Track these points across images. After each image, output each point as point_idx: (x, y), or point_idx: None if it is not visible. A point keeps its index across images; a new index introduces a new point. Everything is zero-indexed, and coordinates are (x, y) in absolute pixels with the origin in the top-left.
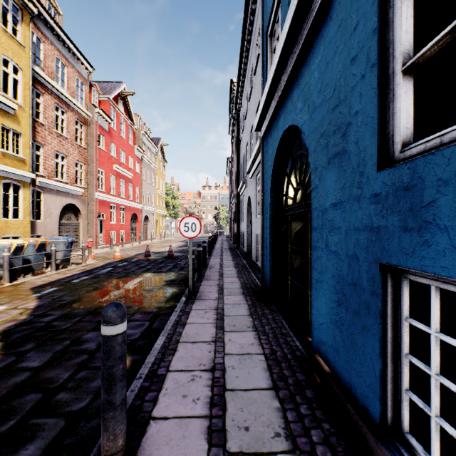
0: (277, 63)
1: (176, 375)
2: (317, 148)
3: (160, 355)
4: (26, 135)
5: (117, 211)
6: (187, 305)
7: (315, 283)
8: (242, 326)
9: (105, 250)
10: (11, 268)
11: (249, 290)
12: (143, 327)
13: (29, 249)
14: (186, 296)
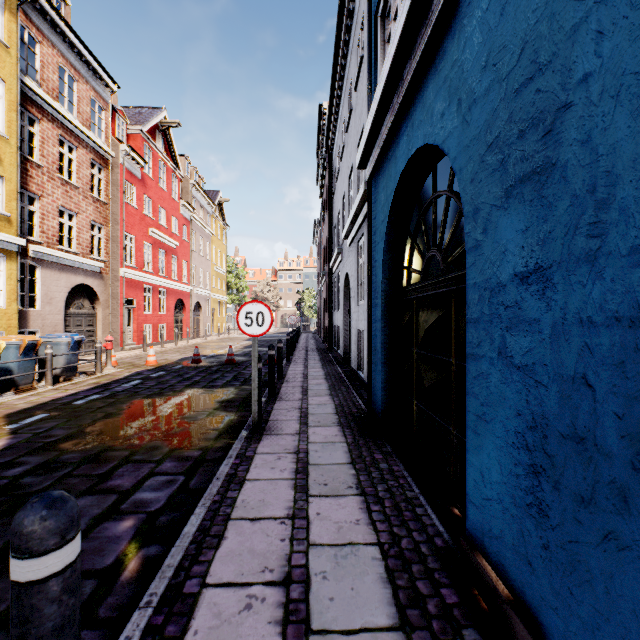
0: (399, 40)
1: (217, 597)
2: (479, 174)
3: (193, 548)
4: (11, 181)
5: (155, 295)
6: (249, 445)
7: (475, 422)
8: (339, 485)
9: (134, 353)
10: None
11: (349, 417)
12: (173, 486)
13: (10, 352)
14: (248, 429)
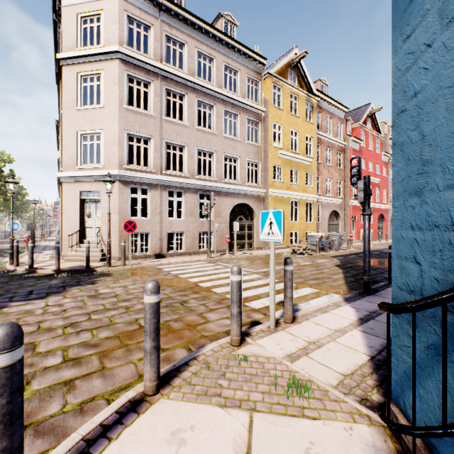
0: None
1: None
2: None
3: None
4: (314, 174)
5: None
6: None
7: None
8: None
9: (357, 244)
10: (319, 247)
11: None
12: None
13: (322, 238)
14: None
